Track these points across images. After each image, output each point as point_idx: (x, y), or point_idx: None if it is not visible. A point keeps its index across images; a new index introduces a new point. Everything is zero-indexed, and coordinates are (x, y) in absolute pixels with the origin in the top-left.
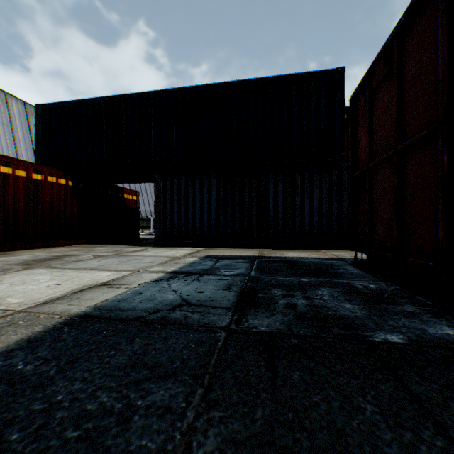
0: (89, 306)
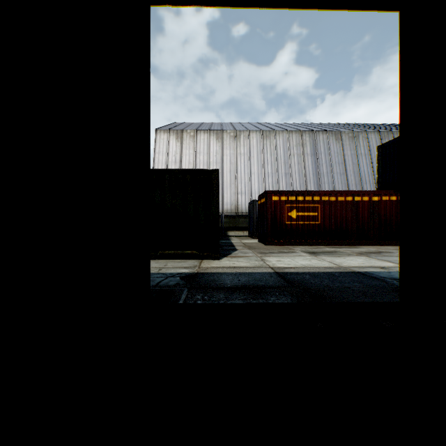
0: (363, 271)
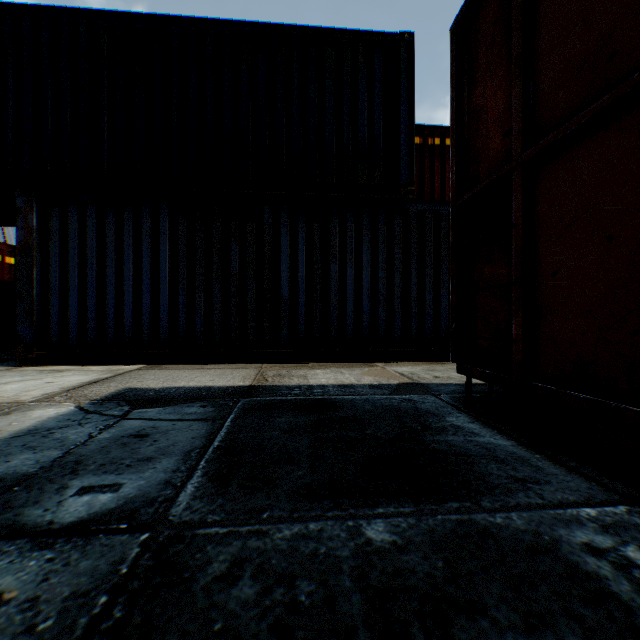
0: None
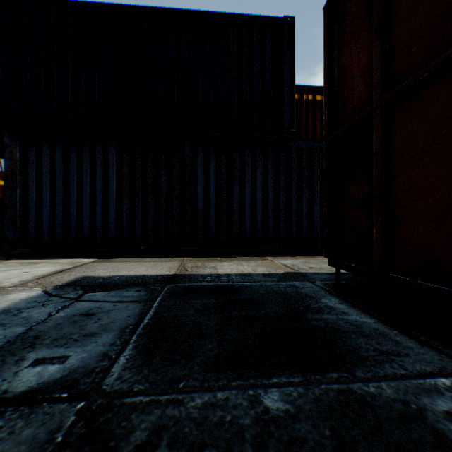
0: None
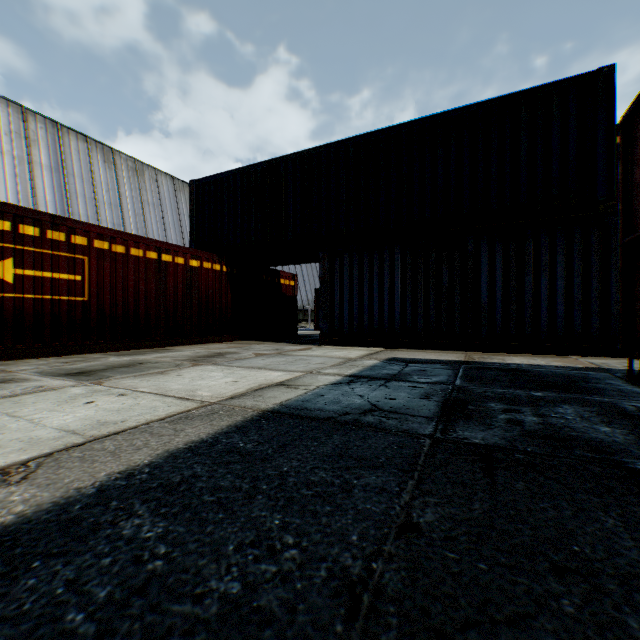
0: (274, 403)
